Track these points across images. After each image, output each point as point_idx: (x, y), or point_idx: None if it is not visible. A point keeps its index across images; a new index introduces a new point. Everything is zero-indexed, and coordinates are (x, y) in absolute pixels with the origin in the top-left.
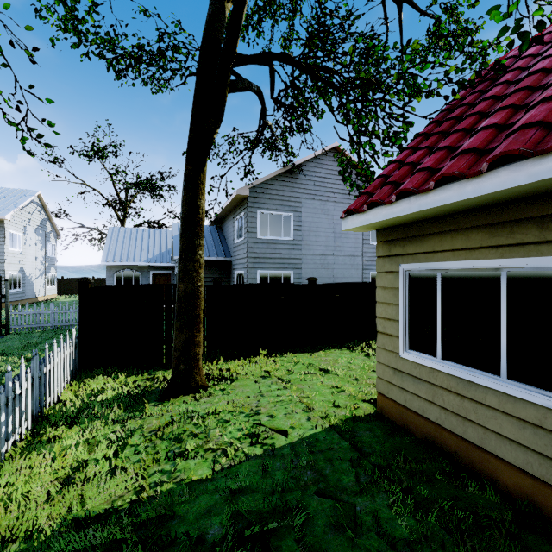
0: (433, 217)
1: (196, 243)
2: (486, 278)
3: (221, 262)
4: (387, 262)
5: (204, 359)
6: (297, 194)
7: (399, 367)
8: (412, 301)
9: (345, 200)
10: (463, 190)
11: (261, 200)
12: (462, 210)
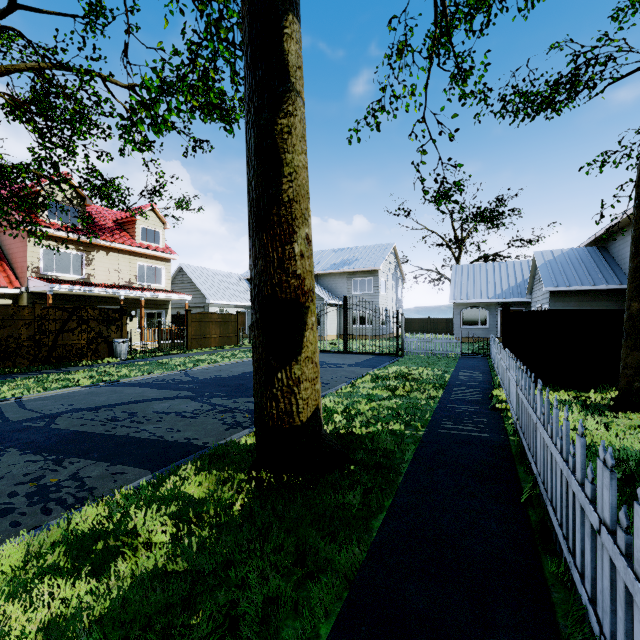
0: None
1: None
2: None
3: (611, 292)
4: None
5: None
6: None
7: None
8: None
9: None
10: None
11: None
12: None
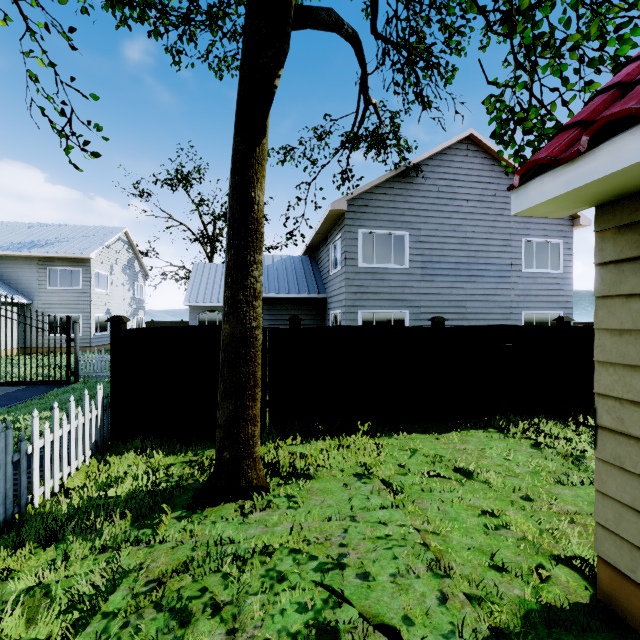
0: None
1: (248, 259)
2: None
3: (313, 300)
4: (631, 273)
5: (275, 434)
6: (413, 205)
7: None
8: None
9: (484, 210)
10: None
11: (364, 215)
12: None
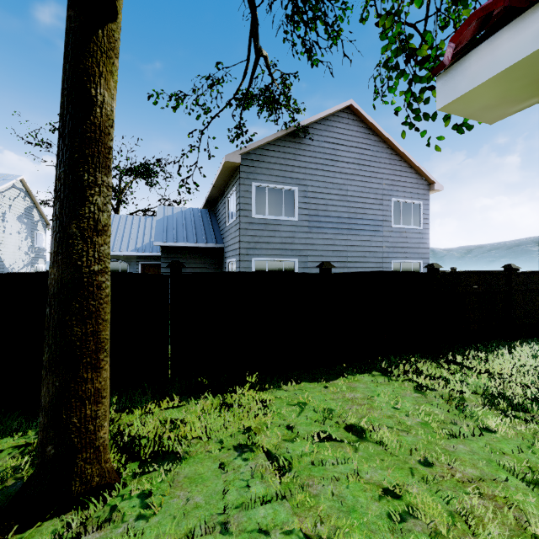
0: None
1: (85, 178)
2: None
3: (211, 250)
4: None
5: (149, 396)
6: (302, 163)
7: None
8: None
9: (361, 172)
10: None
11: (257, 170)
12: None
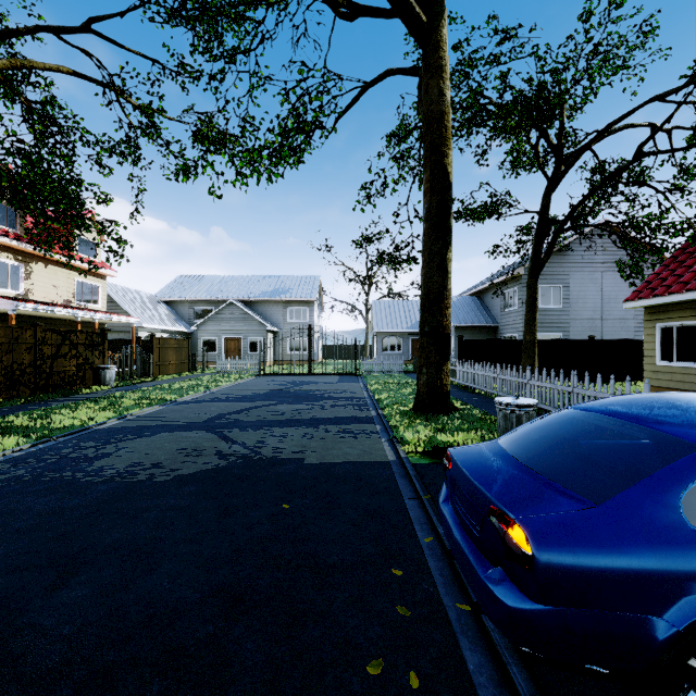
0: (671, 304)
1: (535, 316)
2: (692, 327)
3: (488, 328)
4: (649, 323)
5: None
6: (565, 268)
7: (656, 370)
8: (662, 340)
9: (614, 268)
10: (678, 297)
11: None
12: (683, 302)
